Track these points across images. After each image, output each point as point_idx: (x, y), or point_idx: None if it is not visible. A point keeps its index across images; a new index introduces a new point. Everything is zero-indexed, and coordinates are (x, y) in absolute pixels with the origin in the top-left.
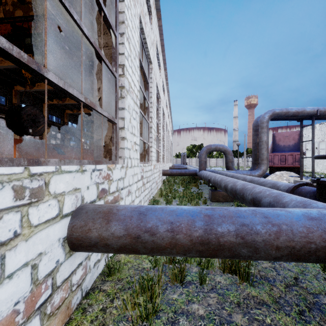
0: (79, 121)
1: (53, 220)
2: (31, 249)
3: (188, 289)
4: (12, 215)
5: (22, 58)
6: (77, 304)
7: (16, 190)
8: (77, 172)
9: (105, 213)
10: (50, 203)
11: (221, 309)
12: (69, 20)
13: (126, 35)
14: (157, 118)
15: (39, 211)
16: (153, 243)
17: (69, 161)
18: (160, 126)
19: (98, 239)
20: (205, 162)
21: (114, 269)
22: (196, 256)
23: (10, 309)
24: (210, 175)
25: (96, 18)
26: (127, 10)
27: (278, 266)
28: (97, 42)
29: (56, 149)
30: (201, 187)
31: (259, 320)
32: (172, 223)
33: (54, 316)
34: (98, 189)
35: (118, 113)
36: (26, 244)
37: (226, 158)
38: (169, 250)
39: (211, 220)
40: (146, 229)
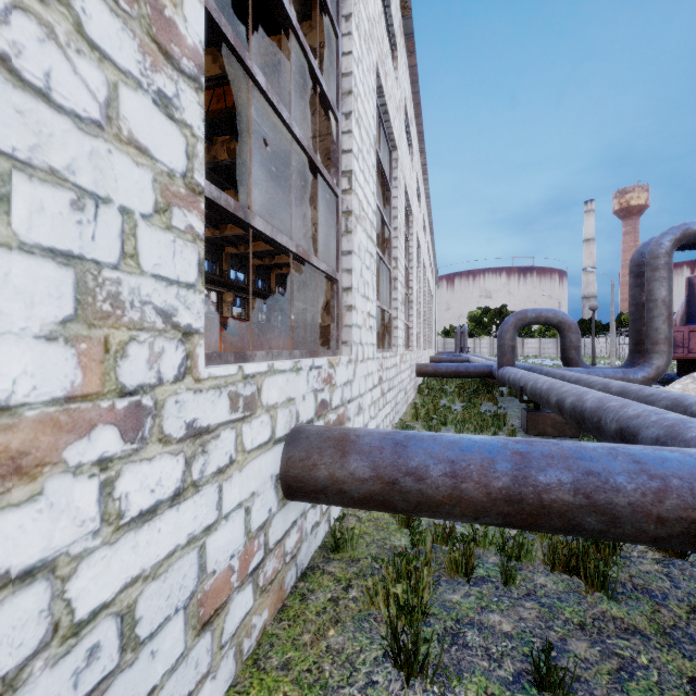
0: (249, 268)
1: (266, 445)
2: (245, 485)
3: (480, 588)
4: (228, 432)
5: (229, 207)
6: (291, 586)
7: (231, 398)
8: (291, 372)
9: (338, 441)
10: (262, 419)
11: (545, 629)
12: (274, 121)
13: (355, 115)
14: (406, 257)
15: (252, 430)
16: (420, 494)
17: (277, 354)
18: (411, 273)
19: (329, 481)
20: (512, 349)
21: (343, 541)
22: (497, 525)
23: (226, 563)
24: (523, 377)
25: (299, 86)
26: (357, 66)
27: (677, 572)
28: (300, 130)
29: (225, 327)
30: (503, 403)
31: (624, 656)
32: (454, 463)
33: (267, 592)
34: (316, 401)
35: (342, 261)
36: (240, 476)
37: (563, 339)
38: (448, 508)
39: (525, 462)
40: (408, 471)
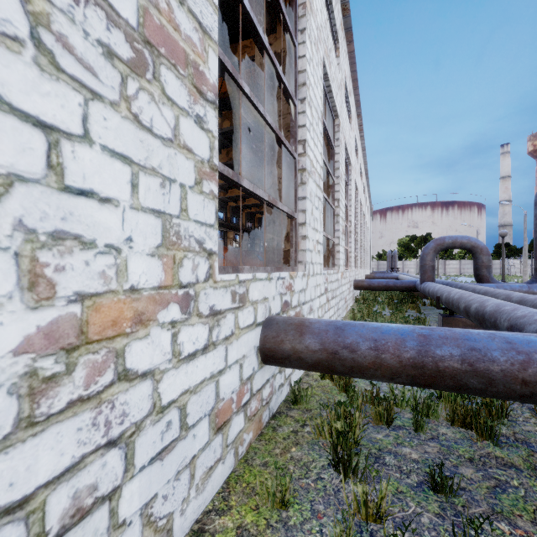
0: (227, 209)
1: (251, 326)
2: (239, 349)
3: (397, 432)
4: (230, 315)
5: (229, 175)
6: (266, 422)
7: (232, 294)
8: (266, 281)
9: (297, 325)
10: (249, 309)
11: (443, 459)
12: (254, 114)
13: (308, 100)
14: (346, 197)
15: (243, 316)
16: (353, 361)
17: (257, 268)
18: (350, 210)
19: (291, 351)
20: (432, 268)
21: (300, 397)
22: (407, 384)
23: (230, 395)
24: (440, 290)
25: (267, 80)
26: (309, 65)
27: None
28: (268, 111)
29: None
30: (425, 311)
31: (500, 479)
32: (376, 341)
33: (252, 421)
34: (281, 301)
35: (298, 204)
36: (237, 343)
37: (475, 260)
38: (372, 371)
39: (427, 341)
40: (345, 345)
